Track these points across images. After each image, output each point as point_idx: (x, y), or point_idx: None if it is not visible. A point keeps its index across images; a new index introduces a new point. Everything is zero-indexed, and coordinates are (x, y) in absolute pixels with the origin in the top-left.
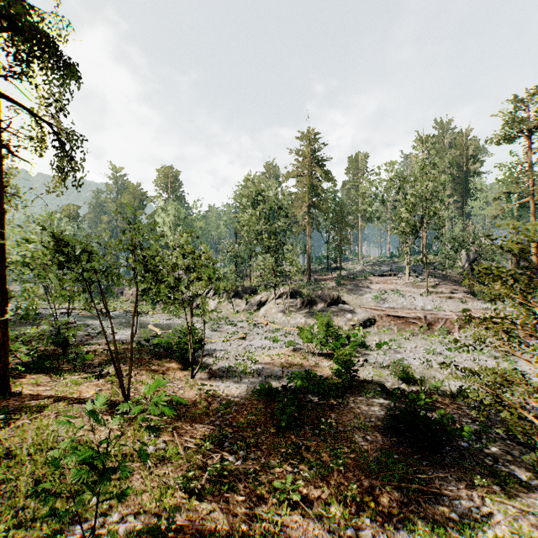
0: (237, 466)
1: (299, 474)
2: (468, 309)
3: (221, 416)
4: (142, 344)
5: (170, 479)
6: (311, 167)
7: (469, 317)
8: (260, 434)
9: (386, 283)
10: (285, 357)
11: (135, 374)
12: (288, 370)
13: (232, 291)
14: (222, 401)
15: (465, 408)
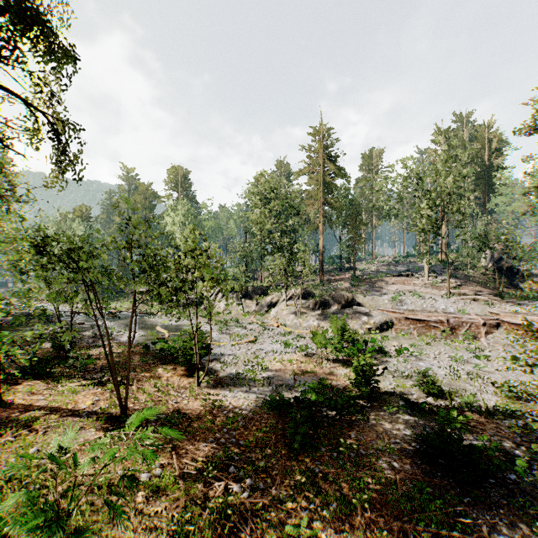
0: (243, 500)
1: (316, 511)
2: (524, 318)
3: (227, 432)
4: (147, 347)
5: (162, 520)
6: (323, 164)
7: (536, 330)
8: (270, 455)
9: (403, 284)
10: (297, 363)
11: (138, 381)
12: (301, 378)
13: (242, 291)
14: (228, 414)
15: (505, 429)
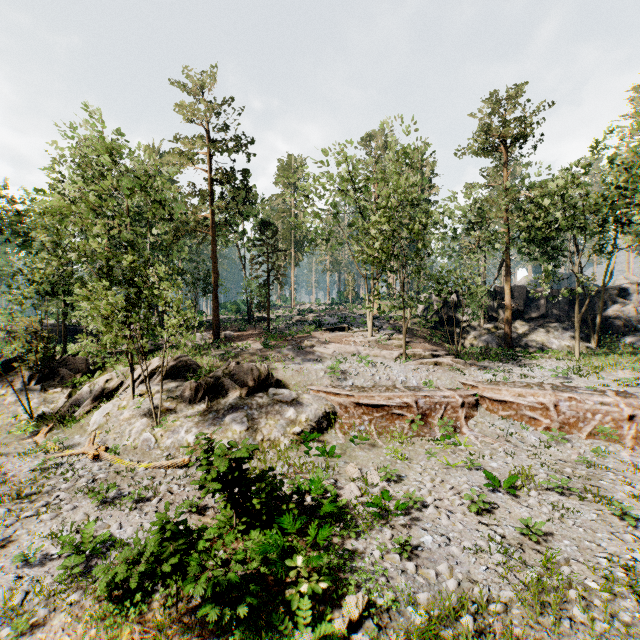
0: None
1: None
2: None
3: None
4: None
5: None
6: None
7: None
8: None
9: (341, 343)
10: None
11: None
12: None
13: (40, 368)
14: None
15: None
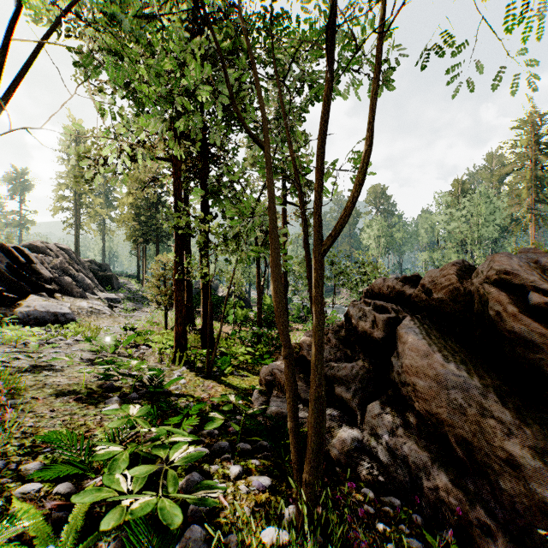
0: None
1: None
2: None
3: None
4: None
5: None
6: (534, 156)
7: None
8: None
9: None
10: None
11: None
12: None
13: None
14: None
15: None
